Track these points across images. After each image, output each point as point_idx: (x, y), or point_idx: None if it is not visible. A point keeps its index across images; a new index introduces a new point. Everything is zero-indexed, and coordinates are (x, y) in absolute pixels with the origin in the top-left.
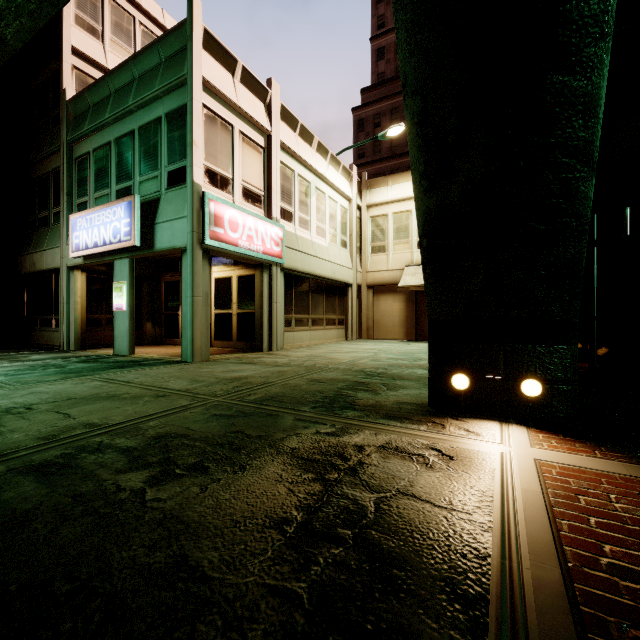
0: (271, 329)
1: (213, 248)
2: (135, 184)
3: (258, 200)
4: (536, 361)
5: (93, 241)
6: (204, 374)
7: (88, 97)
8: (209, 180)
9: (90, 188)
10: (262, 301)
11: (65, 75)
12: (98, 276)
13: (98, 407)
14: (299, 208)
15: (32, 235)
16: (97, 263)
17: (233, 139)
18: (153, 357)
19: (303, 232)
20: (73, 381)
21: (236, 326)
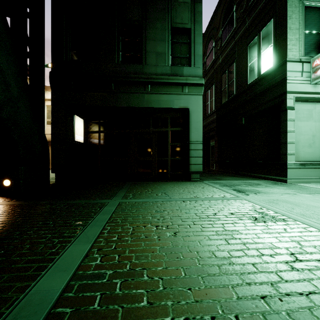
0: None
1: None
2: None
3: None
4: (9, 173)
5: None
6: None
7: None
8: None
9: None
10: None
11: None
12: None
13: None
14: None
15: None
16: None
17: None
18: None
19: None
20: None
21: None
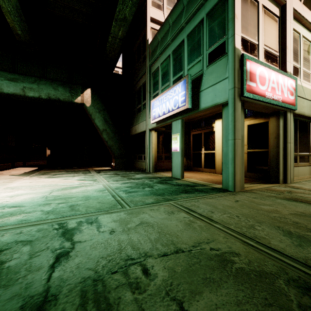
0: (286, 165)
1: (247, 100)
2: (184, 72)
3: (274, 60)
4: None
5: (162, 112)
6: (277, 217)
7: (158, 36)
8: (242, 47)
9: (159, 85)
10: (278, 142)
11: (148, 33)
12: (161, 133)
13: (233, 308)
14: (303, 64)
15: (135, 117)
16: (162, 125)
17: (258, 13)
18: (197, 182)
19: (306, 84)
20: (164, 207)
21: (246, 161)
